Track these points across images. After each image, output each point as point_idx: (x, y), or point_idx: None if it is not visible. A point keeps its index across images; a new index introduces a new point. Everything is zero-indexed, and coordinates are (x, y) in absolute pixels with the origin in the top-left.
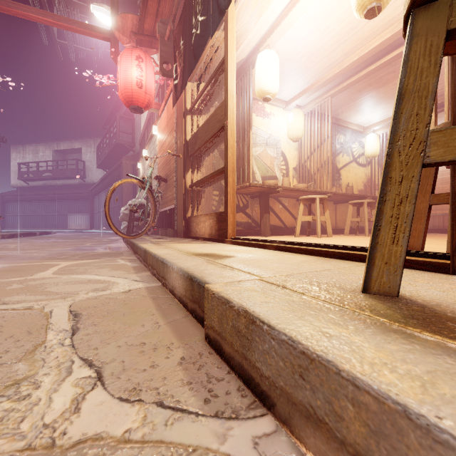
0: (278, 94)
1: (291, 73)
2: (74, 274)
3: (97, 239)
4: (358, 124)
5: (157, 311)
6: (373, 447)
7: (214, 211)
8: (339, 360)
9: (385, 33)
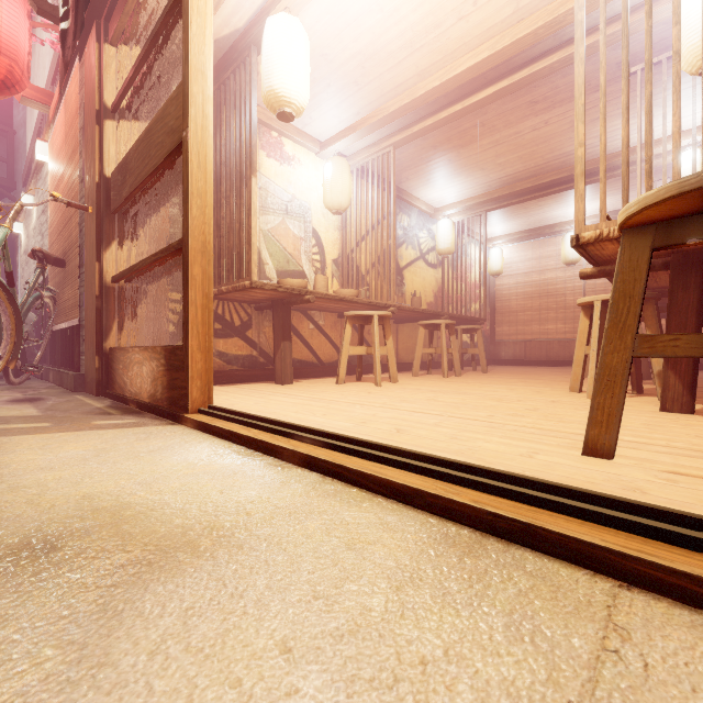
0: (308, 125)
1: (330, 88)
2: None
3: None
4: (428, 202)
5: None
6: None
7: (176, 335)
8: None
9: (481, 50)
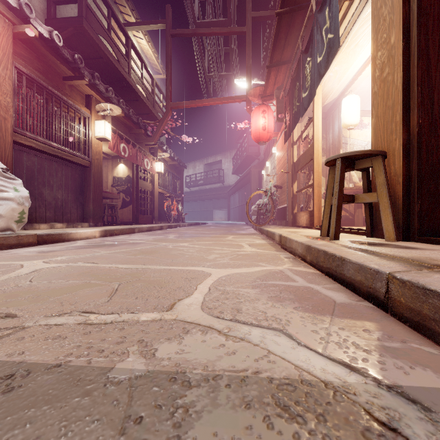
0: None
1: None
2: (239, 239)
3: (237, 227)
4: None
5: (270, 246)
6: (292, 246)
7: None
8: (292, 238)
9: None
